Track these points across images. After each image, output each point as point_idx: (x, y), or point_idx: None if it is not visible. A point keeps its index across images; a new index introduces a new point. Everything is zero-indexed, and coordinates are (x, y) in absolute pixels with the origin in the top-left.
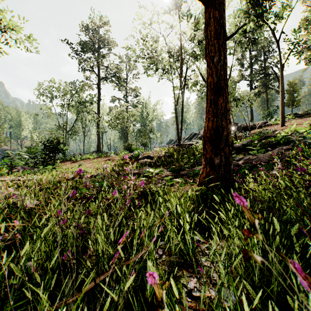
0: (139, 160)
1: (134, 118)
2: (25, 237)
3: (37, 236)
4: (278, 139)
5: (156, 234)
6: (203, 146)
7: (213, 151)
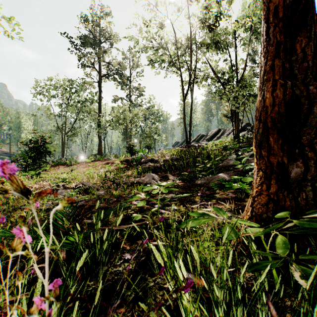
0: (141, 163)
1: (137, 118)
2: None
3: None
4: None
5: None
6: (261, 139)
7: (285, 149)
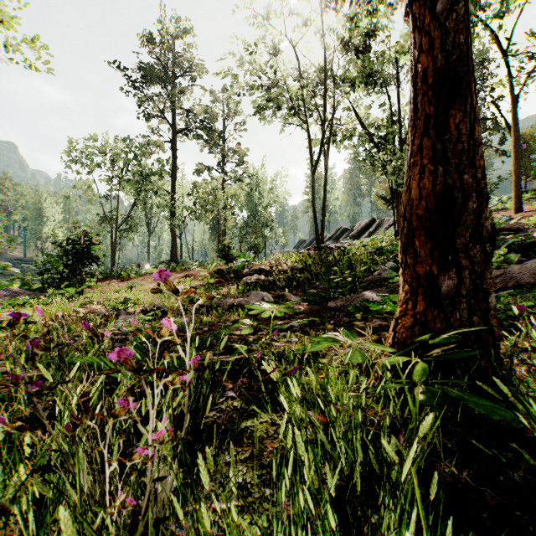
0: (243, 276)
1: (236, 201)
2: None
3: None
4: None
5: None
6: (406, 243)
7: (435, 256)
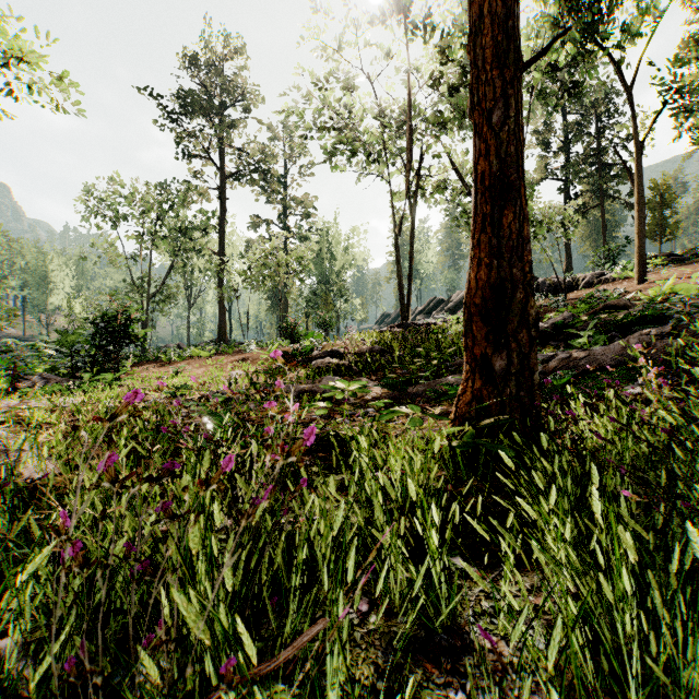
0: (312, 360)
1: (302, 266)
2: (6, 566)
3: (5, 586)
4: (637, 311)
5: (351, 570)
6: (467, 327)
7: (490, 339)
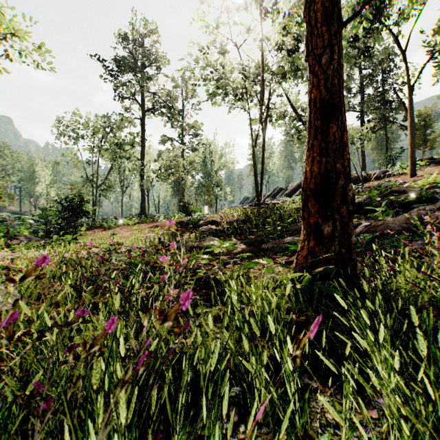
0: (199, 226)
1: (193, 167)
2: None
3: None
4: (413, 194)
5: (226, 404)
6: (304, 204)
7: (320, 212)
